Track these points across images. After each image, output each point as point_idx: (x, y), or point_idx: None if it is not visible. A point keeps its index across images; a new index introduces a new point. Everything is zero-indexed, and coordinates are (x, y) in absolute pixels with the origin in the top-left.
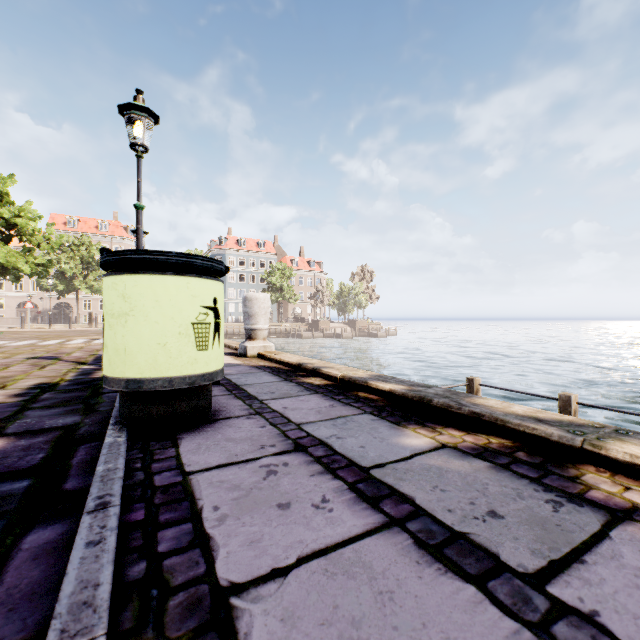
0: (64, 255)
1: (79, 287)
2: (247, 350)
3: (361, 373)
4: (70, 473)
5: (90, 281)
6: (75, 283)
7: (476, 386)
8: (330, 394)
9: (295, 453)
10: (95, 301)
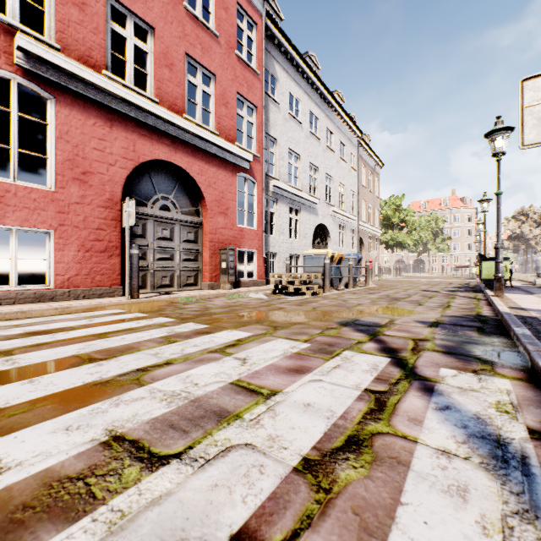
0: None
1: (430, 248)
2: (535, 282)
3: None
4: (478, 291)
5: (437, 244)
6: (427, 246)
7: None
8: None
9: (518, 290)
10: (438, 257)
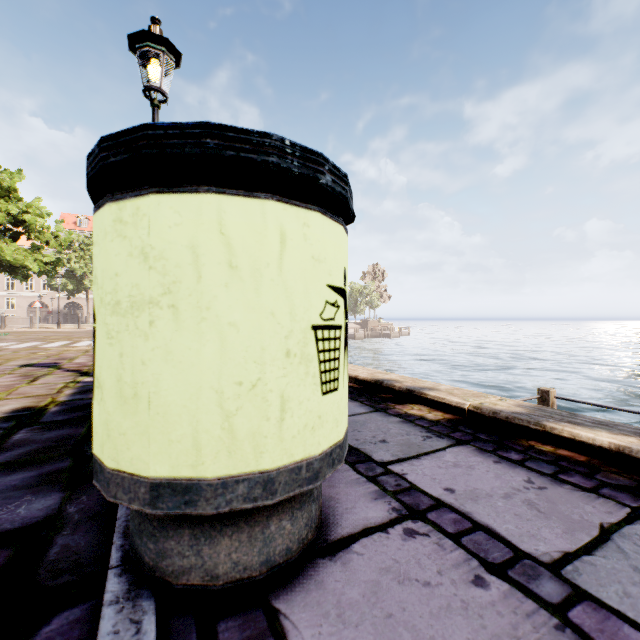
0: (74, 254)
1: (89, 287)
2: None
3: (500, 402)
4: None
5: None
6: (85, 283)
7: (551, 399)
8: (486, 446)
9: None
10: None
